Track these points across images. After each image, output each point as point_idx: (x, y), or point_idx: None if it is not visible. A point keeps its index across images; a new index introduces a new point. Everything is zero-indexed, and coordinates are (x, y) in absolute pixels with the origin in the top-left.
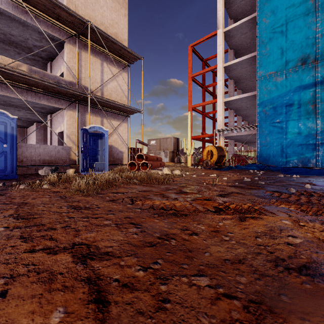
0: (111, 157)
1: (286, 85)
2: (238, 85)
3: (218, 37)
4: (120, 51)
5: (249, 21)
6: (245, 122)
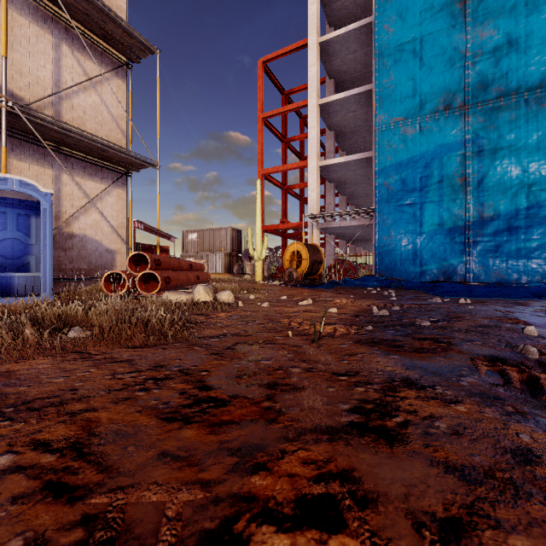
0: (83, 261)
1: (421, 142)
2: (342, 142)
3: (310, 50)
4: (103, 25)
5: (361, 30)
6: (352, 207)
